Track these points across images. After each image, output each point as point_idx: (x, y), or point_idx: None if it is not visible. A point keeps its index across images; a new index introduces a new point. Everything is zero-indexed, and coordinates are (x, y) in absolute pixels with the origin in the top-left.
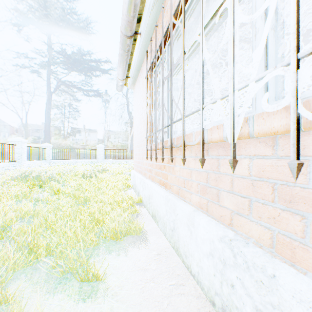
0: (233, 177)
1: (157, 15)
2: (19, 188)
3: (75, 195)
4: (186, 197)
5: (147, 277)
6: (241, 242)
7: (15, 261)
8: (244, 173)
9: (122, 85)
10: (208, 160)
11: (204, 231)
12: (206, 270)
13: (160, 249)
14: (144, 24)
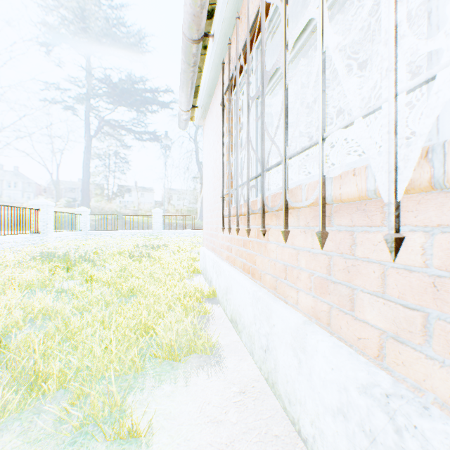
0: (384, 267)
1: (239, 2)
2: (37, 272)
3: (116, 284)
4: (289, 296)
5: (223, 438)
6: (412, 404)
7: (5, 399)
8: (413, 261)
9: (186, 119)
10: (332, 234)
11: (327, 365)
12: (332, 440)
13: (244, 383)
14: (219, 18)
